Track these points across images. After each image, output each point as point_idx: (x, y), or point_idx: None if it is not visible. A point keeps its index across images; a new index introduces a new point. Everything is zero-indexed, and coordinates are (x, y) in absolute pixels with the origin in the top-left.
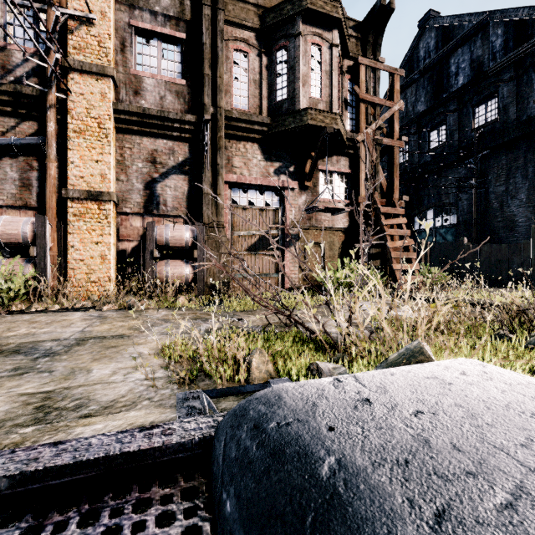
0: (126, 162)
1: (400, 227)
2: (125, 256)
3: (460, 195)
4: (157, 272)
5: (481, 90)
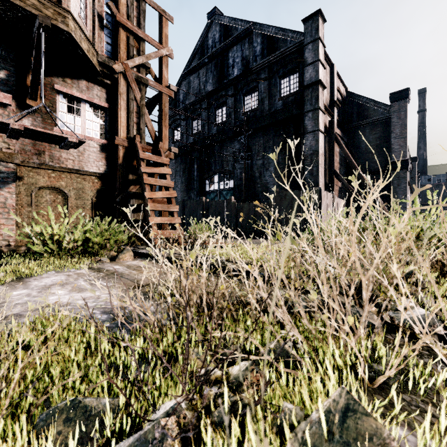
0: None
1: (165, 178)
2: None
3: (235, 164)
4: None
5: (248, 83)
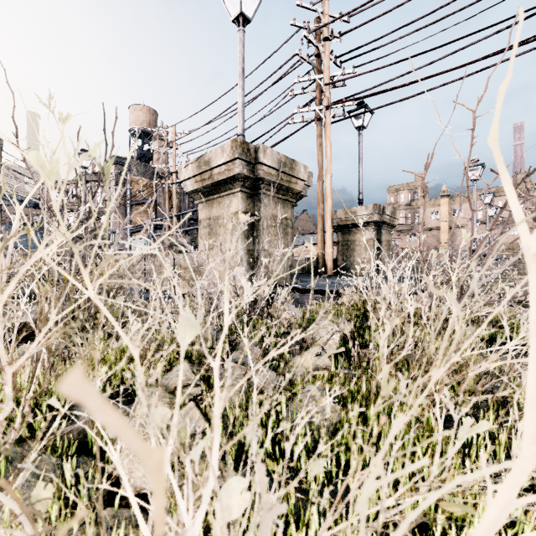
0: None
1: None
2: None
3: None
4: None
5: None
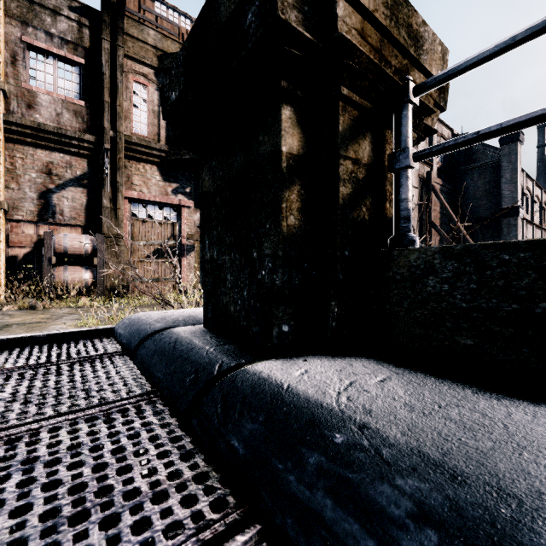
0: (18, 171)
1: None
2: (16, 262)
3: None
4: (55, 277)
5: None
